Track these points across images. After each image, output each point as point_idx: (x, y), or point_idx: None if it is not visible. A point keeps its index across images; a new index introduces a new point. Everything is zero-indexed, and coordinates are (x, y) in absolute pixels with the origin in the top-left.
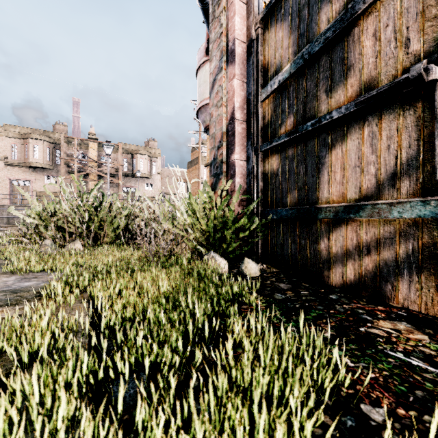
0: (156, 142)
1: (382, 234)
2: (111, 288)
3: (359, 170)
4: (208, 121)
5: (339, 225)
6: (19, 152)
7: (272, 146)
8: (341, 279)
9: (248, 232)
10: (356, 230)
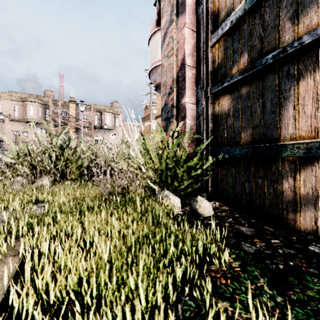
0: (118, 103)
1: None
2: (43, 244)
3: None
4: (158, 80)
5: (310, 163)
6: (19, 111)
7: (223, 87)
8: (314, 224)
9: (200, 170)
10: None
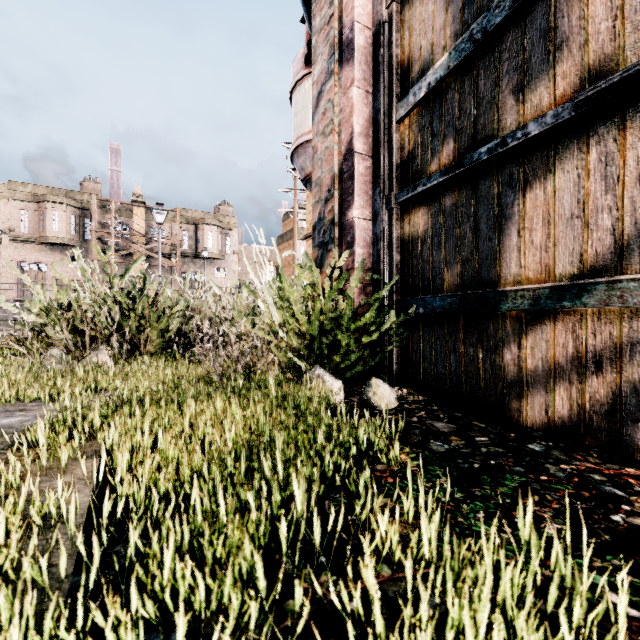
0: (231, 207)
1: (626, 335)
2: (138, 433)
3: (580, 222)
4: (308, 168)
5: (539, 321)
6: (31, 222)
7: (415, 194)
8: (544, 415)
9: (376, 335)
10: (574, 330)
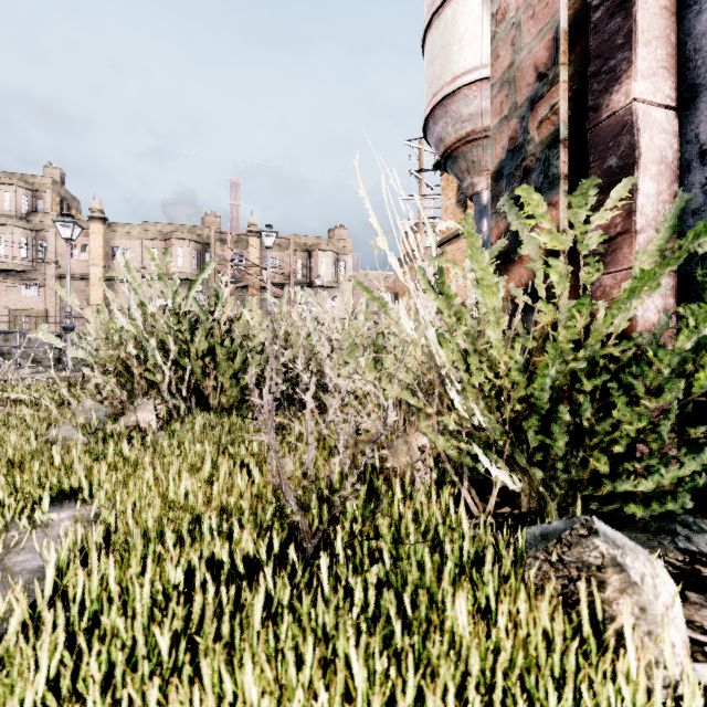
0: (345, 230)
1: None
2: None
3: None
4: (450, 136)
5: None
6: (160, 260)
7: None
8: None
9: None
10: None
